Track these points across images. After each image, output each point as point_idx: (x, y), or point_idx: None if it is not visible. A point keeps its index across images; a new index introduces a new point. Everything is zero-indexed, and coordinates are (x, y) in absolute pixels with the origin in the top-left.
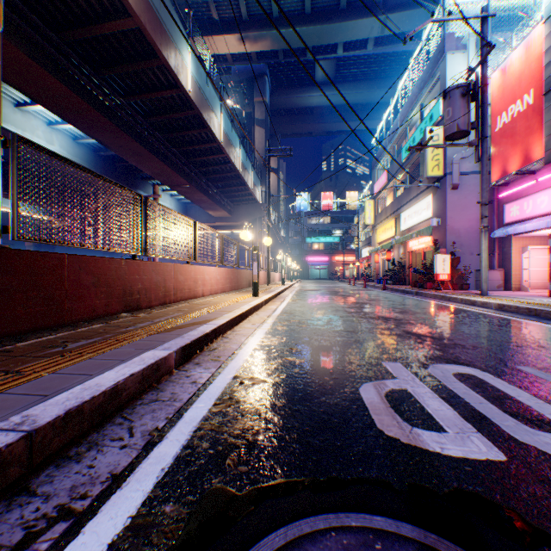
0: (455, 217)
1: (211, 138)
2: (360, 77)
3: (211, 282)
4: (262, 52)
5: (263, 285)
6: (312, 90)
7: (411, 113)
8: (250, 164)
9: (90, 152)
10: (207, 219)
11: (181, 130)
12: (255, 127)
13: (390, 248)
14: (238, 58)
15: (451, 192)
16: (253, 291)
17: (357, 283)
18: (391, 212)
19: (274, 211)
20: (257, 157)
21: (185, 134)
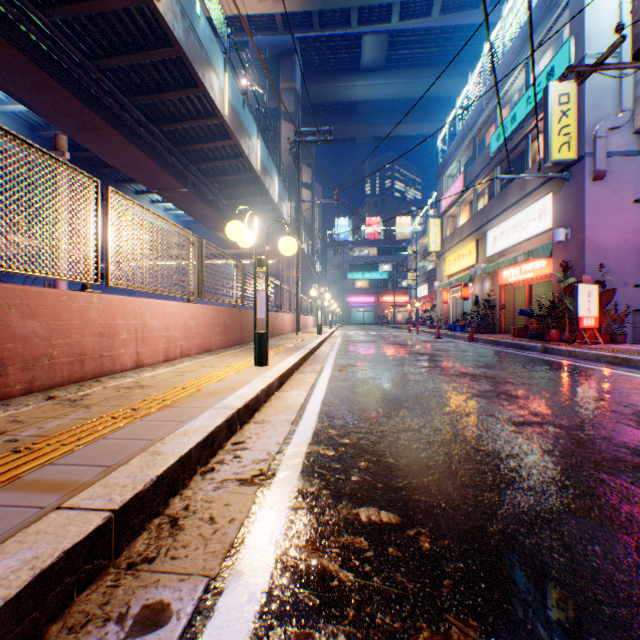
0: (598, 225)
1: (209, 109)
2: (419, 61)
3: (168, 334)
4: (290, 18)
5: (290, 334)
6: (356, 78)
7: (509, 80)
8: (273, 166)
9: (23, 130)
10: (216, 245)
11: (158, 91)
12: (281, 123)
13: (468, 281)
14: (257, 27)
15: (592, 184)
16: (256, 353)
17: (420, 330)
18: (470, 231)
19: (307, 238)
20: (285, 163)
21: (166, 98)
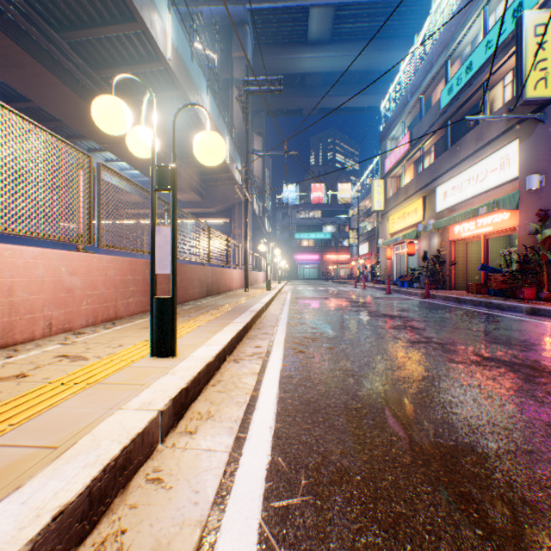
0: None
1: (151, 52)
2: (362, 35)
3: (9, 301)
4: None
5: (239, 290)
6: (304, 51)
7: (463, 29)
8: (224, 126)
9: None
10: None
11: (93, 26)
12: (233, 90)
13: (415, 238)
14: None
15: None
16: (154, 334)
17: (365, 286)
18: (417, 188)
19: (258, 200)
20: (237, 127)
21: (101, 34)
